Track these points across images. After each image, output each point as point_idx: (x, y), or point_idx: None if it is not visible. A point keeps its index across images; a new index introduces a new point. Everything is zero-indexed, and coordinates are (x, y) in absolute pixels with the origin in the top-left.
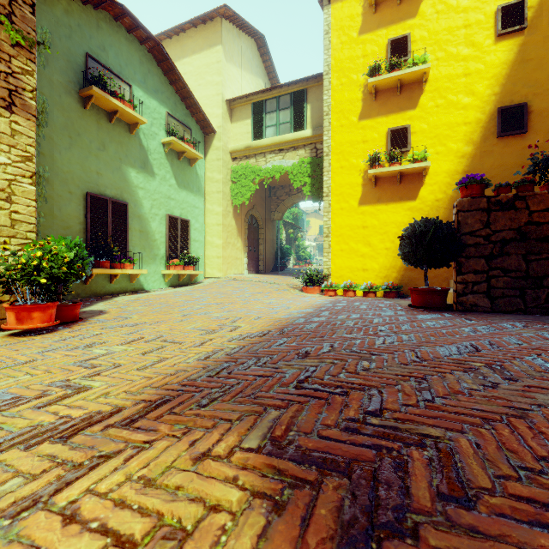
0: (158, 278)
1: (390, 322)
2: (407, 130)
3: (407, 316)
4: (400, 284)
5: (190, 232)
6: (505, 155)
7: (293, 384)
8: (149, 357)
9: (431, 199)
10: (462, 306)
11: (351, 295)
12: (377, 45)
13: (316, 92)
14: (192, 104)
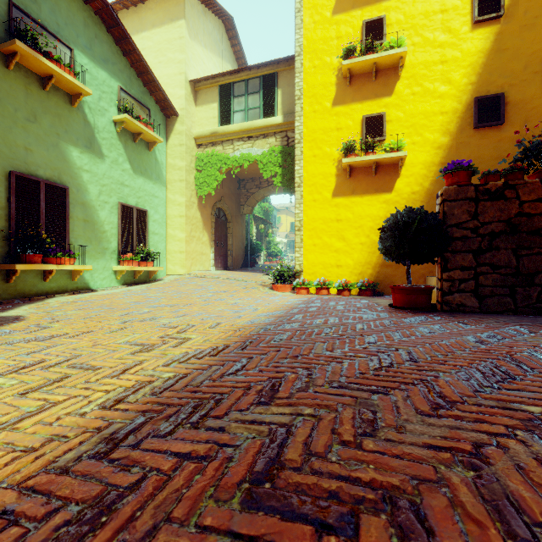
0: (108, 275)
1: (377, 330)
2: (383, 118)
3: (392, 319)
4: (375, 281)
5: (149, 224)
6: (482, 147)
7: (243, 489)
8: (27, 401)
9: (407, 191)
10: (448, 306)
11: (324, 293)
12: (352, 26)
13: (287, 76)
14: (150, 80)
